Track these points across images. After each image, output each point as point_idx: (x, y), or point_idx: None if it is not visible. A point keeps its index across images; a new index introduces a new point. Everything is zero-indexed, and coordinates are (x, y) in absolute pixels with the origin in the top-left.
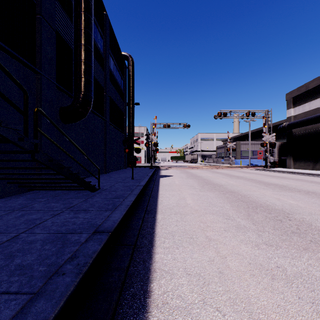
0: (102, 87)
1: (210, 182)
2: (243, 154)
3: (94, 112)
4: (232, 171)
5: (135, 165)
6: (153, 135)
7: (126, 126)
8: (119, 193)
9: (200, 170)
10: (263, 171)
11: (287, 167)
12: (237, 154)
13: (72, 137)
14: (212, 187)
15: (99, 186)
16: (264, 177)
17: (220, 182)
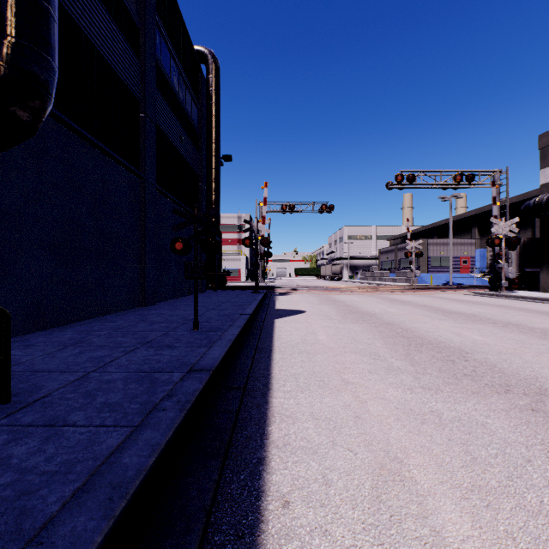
0: (135, 96)
1: (417, 337)
2: (433, 264)
3: (102, 147)
4: (429, 297)
5: (224, 284)
6: (261, 221)
7: (204, 203)
8: (52, 453)
9: (359, 296)
10: (495, 297)
11: (541, 290)
12: (422, 264)
13: (2, 204)
14: (442, 360)
15: (6, 388)
16: (528, 315)
17: (443, 337)
